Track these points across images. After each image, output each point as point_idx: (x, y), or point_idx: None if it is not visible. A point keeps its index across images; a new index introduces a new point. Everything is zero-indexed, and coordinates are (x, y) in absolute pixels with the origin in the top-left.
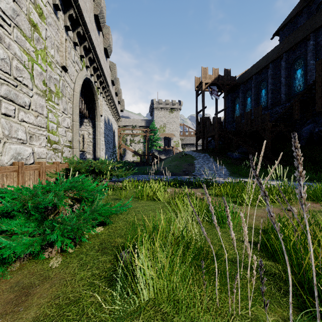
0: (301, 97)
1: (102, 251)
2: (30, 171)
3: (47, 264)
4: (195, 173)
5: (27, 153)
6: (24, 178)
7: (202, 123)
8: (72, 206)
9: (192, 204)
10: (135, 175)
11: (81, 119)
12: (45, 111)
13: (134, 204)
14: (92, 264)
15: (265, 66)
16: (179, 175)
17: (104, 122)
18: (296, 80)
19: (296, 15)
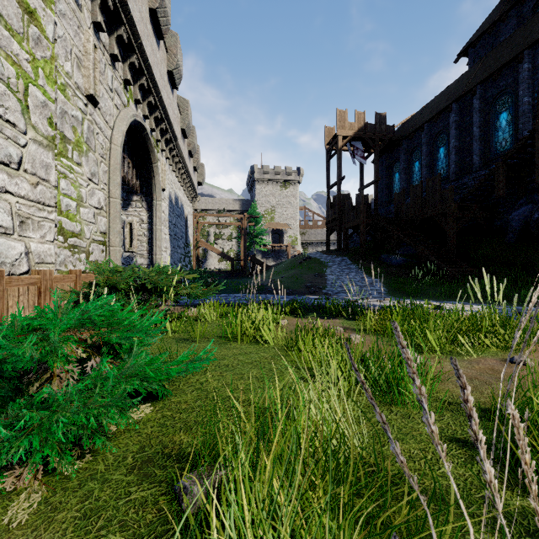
0: (508, 159)
1: (141, 471)
2: (19, 287)
3: (3, 513)
4: (327, 290)
5: (14, 253)
6: (7, 302)
7: (337, 204)
8: (87, 361)
9: (331, 352)
10: (222, 294)
11: (127, 196)
12: (53, 175)
13: (218, 351)
14: (111, 512)
15: (445, 107)
16: (299, 294)
17: (169, 202)
18: (499, 131)
19: (498, 21)
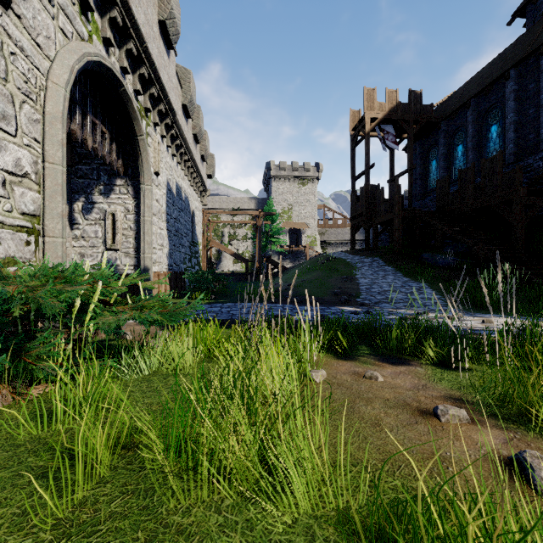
0: None
1: None
2: None
3: None
4: (363, 298)
5: None
6: None
7: (364, 196)
8: None
9: None
10: (226, 304)
11: (109, 179)
12: None
13: None
14: None
15: (499, 75)
16: (327, 304)
17: (168, 191)
18: None
19: None
